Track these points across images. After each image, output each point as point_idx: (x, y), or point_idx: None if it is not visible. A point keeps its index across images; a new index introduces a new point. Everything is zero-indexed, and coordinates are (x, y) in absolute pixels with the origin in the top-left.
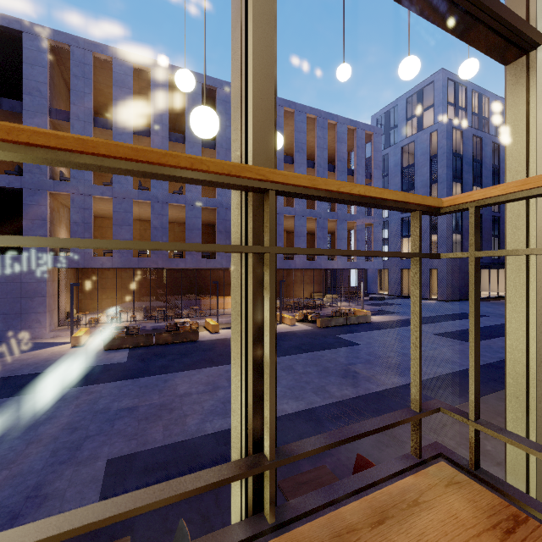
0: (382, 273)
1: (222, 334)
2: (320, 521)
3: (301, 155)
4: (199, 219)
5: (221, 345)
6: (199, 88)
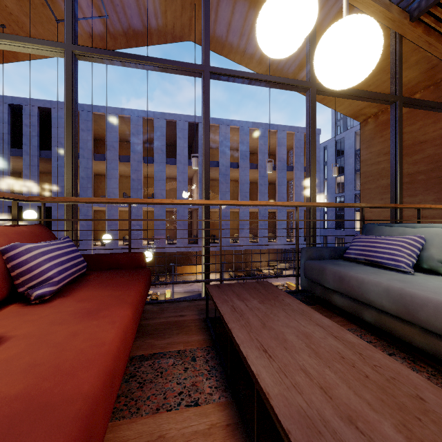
0: (343, 239)
1: None
2: None
3: (245, 161)
4: (164, 217)
5: None
6: (164, 123)
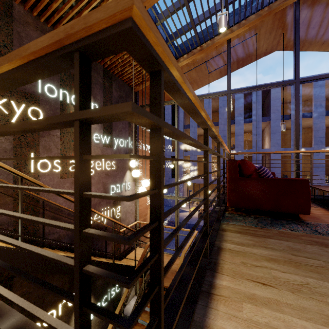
0: None
1: None
2: (179, 257)
3: (320, 109)
4: None
5: None
6: (242, 95)
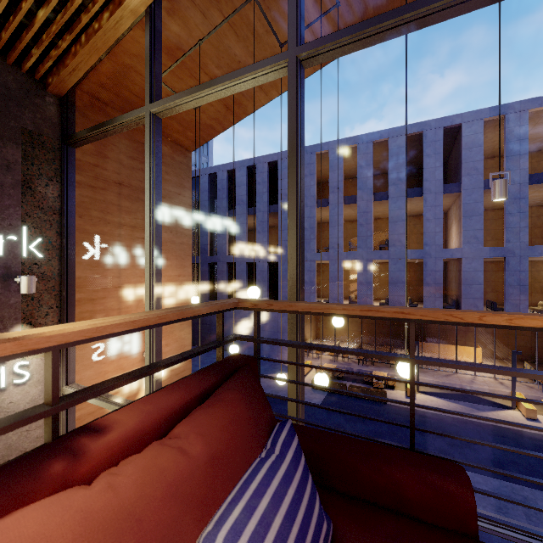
0: None
1: (417, 401)
2: None
3: None
4: (403, 272)
5: (404, 418)
6: (403, 140)
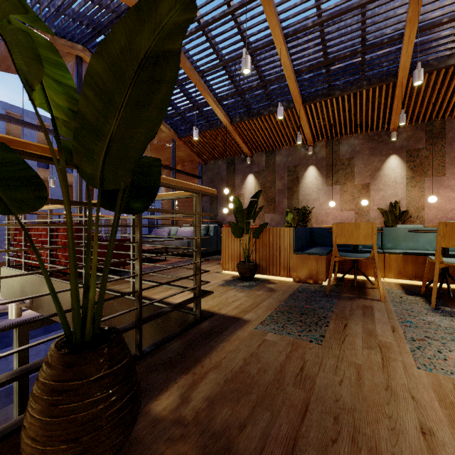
0: None
1: None
2: None
3: None
4: None
5: None
6: None
